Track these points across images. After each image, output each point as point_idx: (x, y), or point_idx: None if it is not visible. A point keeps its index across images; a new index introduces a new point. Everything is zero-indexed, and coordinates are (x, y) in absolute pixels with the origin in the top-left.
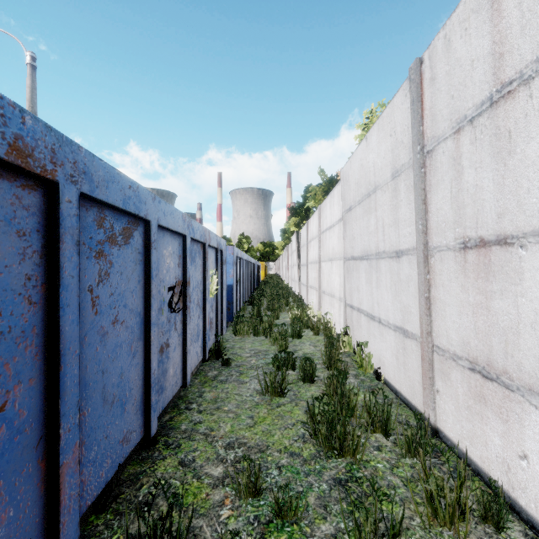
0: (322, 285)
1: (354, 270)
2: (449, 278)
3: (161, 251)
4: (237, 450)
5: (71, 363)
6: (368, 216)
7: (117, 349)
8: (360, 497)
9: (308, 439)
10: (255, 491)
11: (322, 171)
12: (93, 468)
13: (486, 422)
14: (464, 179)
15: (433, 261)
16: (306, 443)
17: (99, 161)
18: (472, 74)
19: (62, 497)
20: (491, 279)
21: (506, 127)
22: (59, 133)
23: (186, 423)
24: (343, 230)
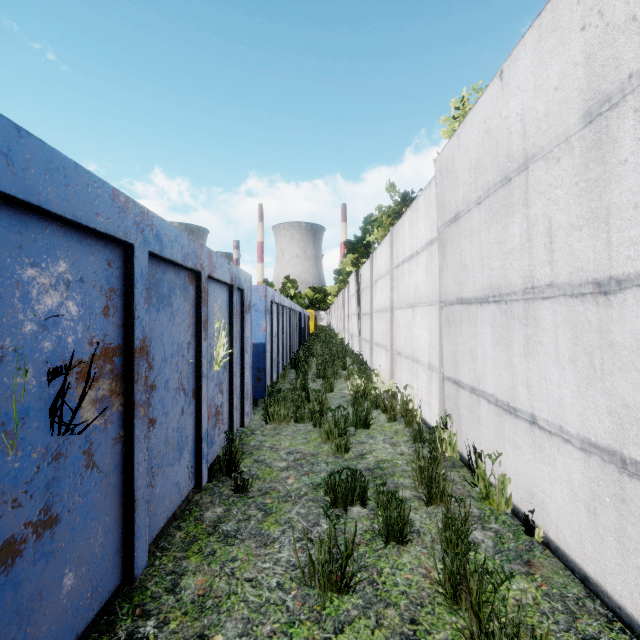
0: (395, 343)
1: (465, 322)
2: None
3: (5, 268)
4: None
5: None
6: (503, 220)
7: None
8: None
9: None
10: None
11: (393, 185)
12: None
13: None
14: None
15: None
16: None
17: None
18: None
19: None
20: None
21: None
22: None
23: None
24: (439, 256)
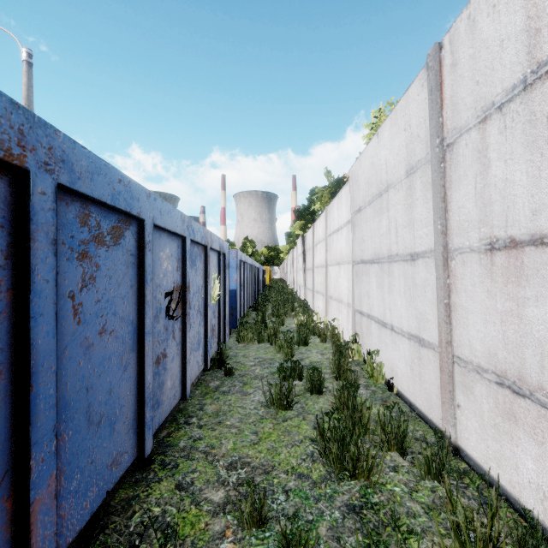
0: (329, 290)
1: (364, 274)
2: (472, 282)
3: (157, 253)
4: (239, 471)
5: (45, 382)
6: (379, 216)
7: (105, 362)
8: (377, 527)
9: (318, 458)
10: (260, 521)
11: (329, 172)
12: (75, 499)
13: (517, 443)
14: (491, 173)
15: (453, 264)
16: (315, 463)
17: (82, 149)
18: (501, 55)
19: (34, 539)
20: (524, 283)
21: (543, 112)
22: (29, 112)
23: (185, 439)
24: (351, 232)
